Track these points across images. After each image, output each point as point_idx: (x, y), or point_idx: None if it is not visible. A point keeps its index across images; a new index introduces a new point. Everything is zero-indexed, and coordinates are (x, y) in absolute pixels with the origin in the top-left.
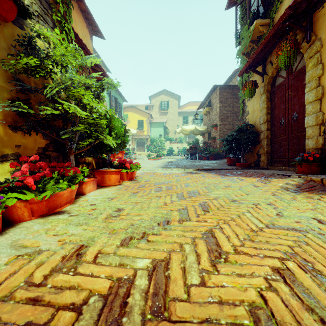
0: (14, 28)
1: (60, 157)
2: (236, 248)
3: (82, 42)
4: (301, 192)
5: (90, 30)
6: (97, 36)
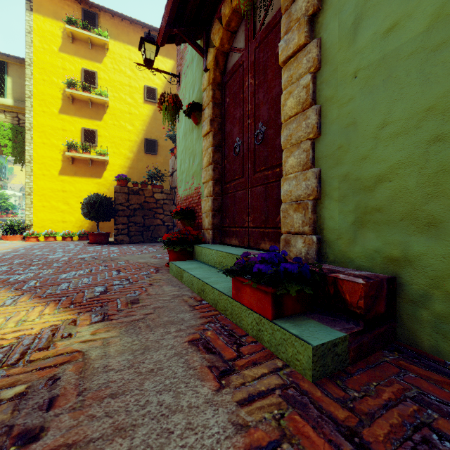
0: None
1: None
2: None
3: None
4: None
5: None
6: None
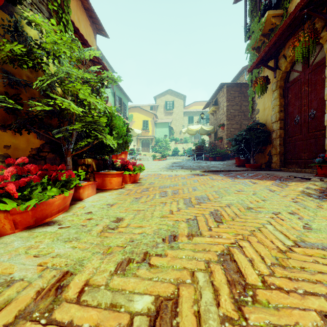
0: (2, 15)
1: (58, 159)
2: (265, 279)
3: (84, 37)
4: (326, 198)
5: (94, 29)
6: (101, 35)
